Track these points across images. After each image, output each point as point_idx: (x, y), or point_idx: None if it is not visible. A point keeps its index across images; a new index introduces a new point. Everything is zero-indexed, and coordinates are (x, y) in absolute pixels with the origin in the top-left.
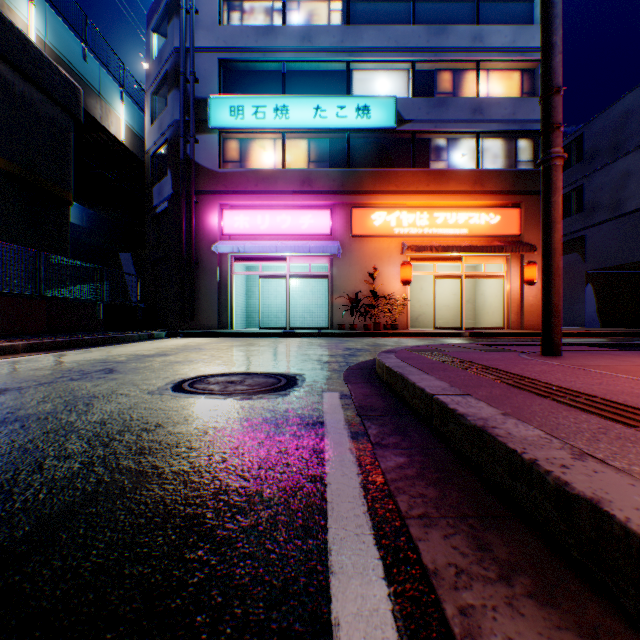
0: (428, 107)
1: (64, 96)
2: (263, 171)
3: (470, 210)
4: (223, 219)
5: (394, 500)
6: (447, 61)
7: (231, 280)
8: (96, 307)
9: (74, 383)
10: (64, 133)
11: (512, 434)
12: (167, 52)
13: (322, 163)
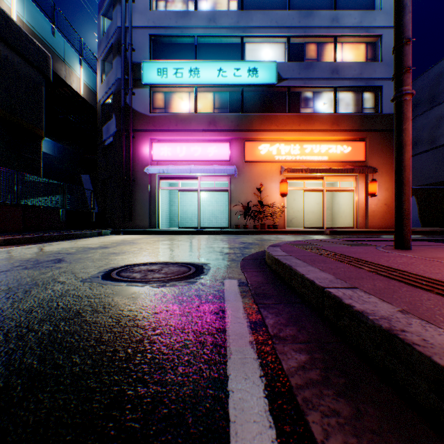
0: (299, 69)
1: (37, 60)
2: (181, 115)
3: (329, 143)
4: (152, 149)
5: (305, 421)
6: (313, 36)
7: (158, 193)
8: (60, 212)
9: (25, 271)
10: (37, 87)
11: (429, 342)
12: (112, 30)
13: (223, 109)
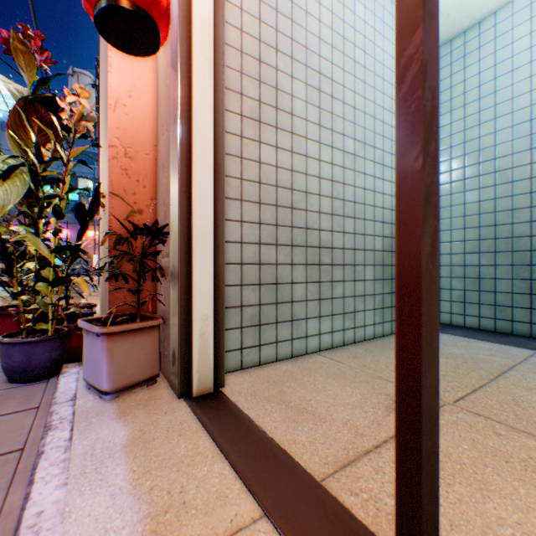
0: None
1: None
2: None
3: None
4: None
5: None
6: None
7: None
8: None
9: None
10: None
11: None
12: None
13: (67, 210)
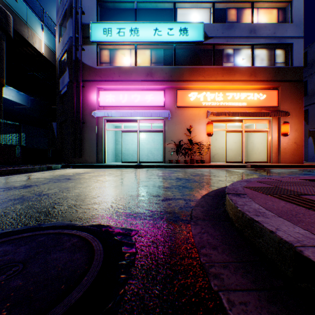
0: (223, 29)
1: None
2: (123, 67)
3: (248, 91)
4: (99, 96)
5: None
6: (234, 1)
7: (104, 133)
8: (15, 149)
9: None
10: None
11: None
12: None
13: (159, 64)
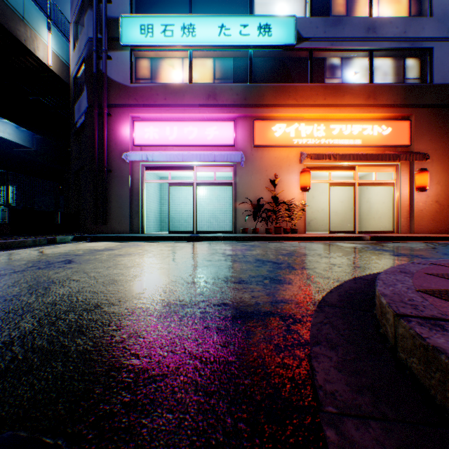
0: (325, 26)
1: None
2: (171, 85)
3: (364, 122)
4: (134, 130)
5: None
6: None
7: (142, 187)
8: None
9: None
10: None
11: None
12: None
13: (226, 80)
